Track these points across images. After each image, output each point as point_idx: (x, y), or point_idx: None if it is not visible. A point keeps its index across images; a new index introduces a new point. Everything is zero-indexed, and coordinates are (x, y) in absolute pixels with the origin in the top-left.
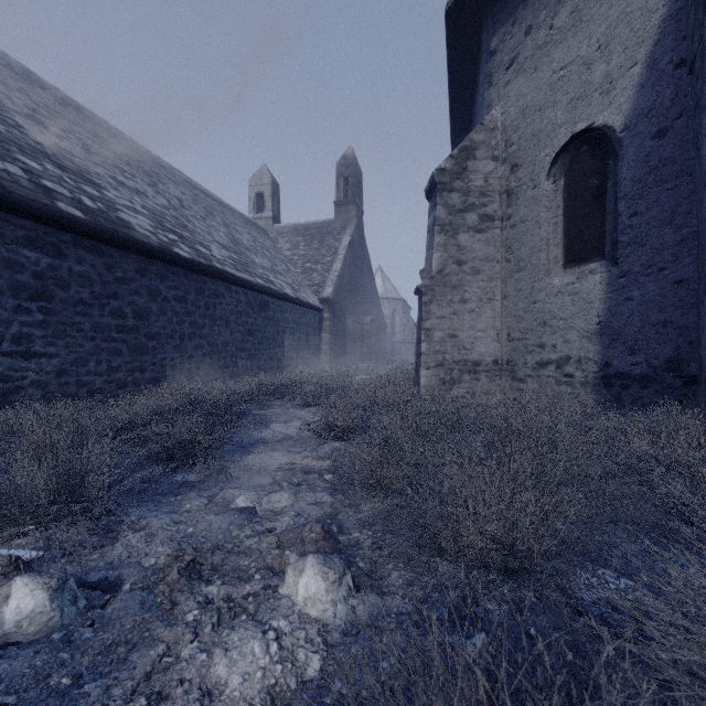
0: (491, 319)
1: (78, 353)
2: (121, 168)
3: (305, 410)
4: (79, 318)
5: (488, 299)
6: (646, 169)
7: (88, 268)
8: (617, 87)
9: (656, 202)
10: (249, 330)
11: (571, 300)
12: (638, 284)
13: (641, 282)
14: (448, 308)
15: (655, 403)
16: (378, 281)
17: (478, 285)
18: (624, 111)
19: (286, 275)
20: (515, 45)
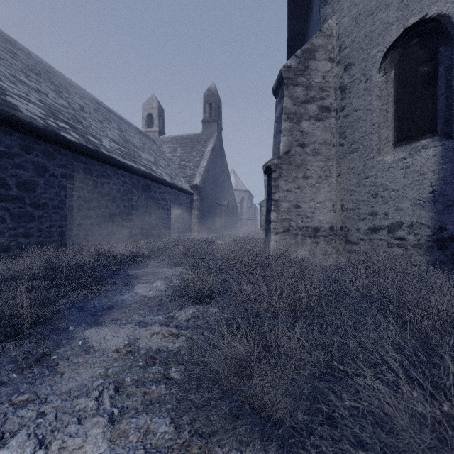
0: (328, 192)
1: None
2: (28, 74)
3: (172, 270)
4: None
5: (325, 176)
6: None
7: None
8: None
9: None
10: (134, 205)
11: (403, 173)
12: None
13: None
14: (293, 183)
15: None
16: (232, 179)
17: (317, 164)
18: None
19: (166, 168)
20: None
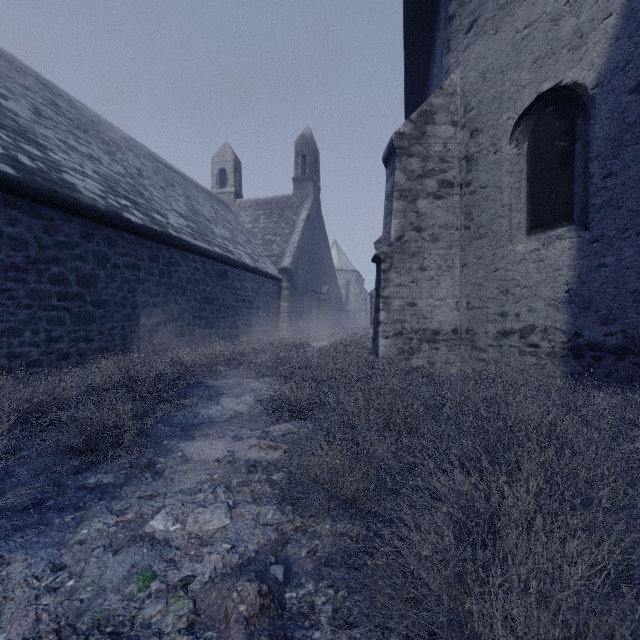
0: (450, 287)
1: (10, 322)
2: (76, 134)
3: (259, 381)
4: (12, 284)
5: (447, 267)
6: (623, 126)
7: (23, 230)
8: (588, 41)
9: (634, 161)
10: (207, 298)
11: (537, 267)
12: (612, 249)
13: (616, 247)
14: (407, 276)
15: (633, 376)
16: (334, 254)
17: (437, 252)
18: (597, 66)
19: (246, 245)
20: (475, 8)
